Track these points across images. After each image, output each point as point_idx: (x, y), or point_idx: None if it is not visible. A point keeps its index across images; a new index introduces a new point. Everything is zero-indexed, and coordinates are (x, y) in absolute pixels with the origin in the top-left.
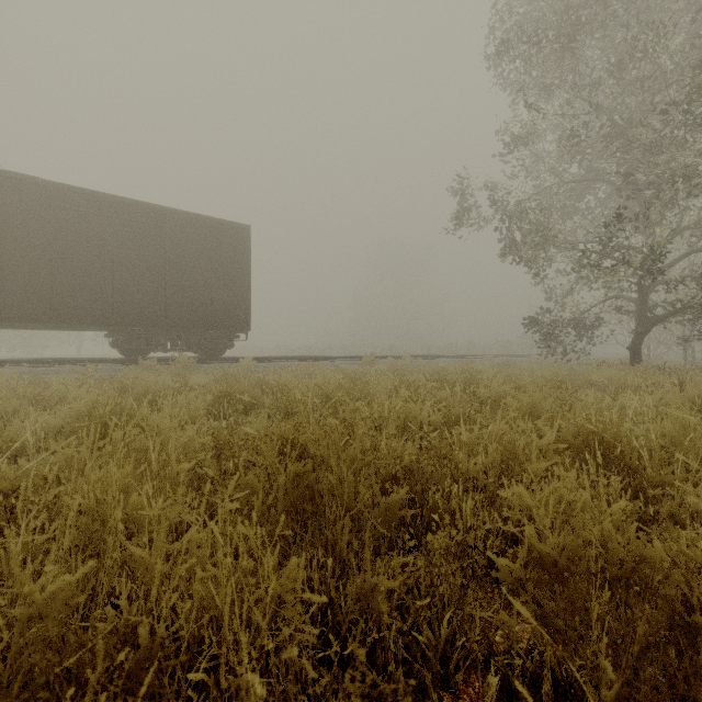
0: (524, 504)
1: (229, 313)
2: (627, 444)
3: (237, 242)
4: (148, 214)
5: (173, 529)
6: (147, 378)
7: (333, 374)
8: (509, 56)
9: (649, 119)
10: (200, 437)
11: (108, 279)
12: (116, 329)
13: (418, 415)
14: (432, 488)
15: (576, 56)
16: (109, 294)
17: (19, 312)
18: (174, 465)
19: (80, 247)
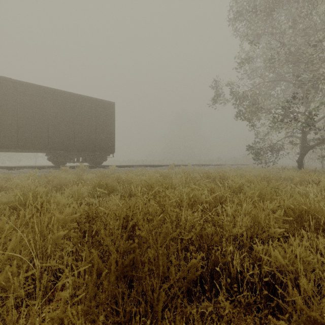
0: (278, 263)
1: (104, 144)
2: (323, 216)
3: (108, 110)
4: (65, 96)
5: (57, 269)
6: (63, 176)
7: (154, 174)
8: (239, 20)
9: (308, 49)
10: (78, 210)
11: (45, 127)
12: (50, 152)
13: (199, 197)
14: (214, 248)
15: (273, 18)
16: (46, 135)
17: (2, 143)
18: (55, 232)
19: (32, 112)
